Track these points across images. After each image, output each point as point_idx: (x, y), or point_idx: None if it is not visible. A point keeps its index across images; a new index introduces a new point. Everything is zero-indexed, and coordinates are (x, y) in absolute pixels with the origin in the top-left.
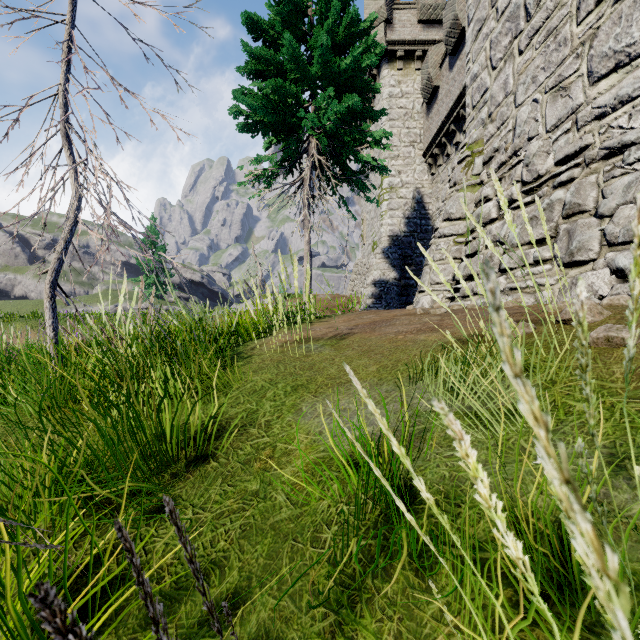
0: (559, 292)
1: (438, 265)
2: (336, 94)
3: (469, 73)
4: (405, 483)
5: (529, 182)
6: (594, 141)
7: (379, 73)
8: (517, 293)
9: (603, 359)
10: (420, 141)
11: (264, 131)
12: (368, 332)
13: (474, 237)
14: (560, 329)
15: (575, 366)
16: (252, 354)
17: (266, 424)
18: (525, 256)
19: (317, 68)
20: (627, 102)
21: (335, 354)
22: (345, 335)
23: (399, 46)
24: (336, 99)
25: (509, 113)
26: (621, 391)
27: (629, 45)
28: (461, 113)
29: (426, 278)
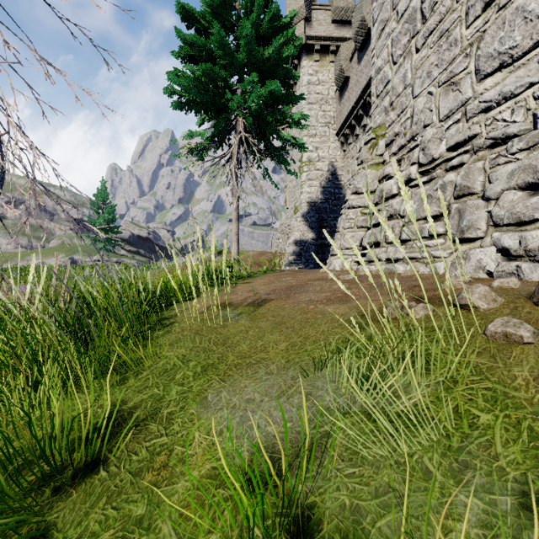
0: (451, 265)
1: (347, 232)
2: (261, 79)
3: (374, 66)
4: (302, 512)
5: (425, 164)
6: (481, 131)
7: (300, 63)
8: (415, 262)
9: (503, 357)
10: (334, 122)
11: (196, 109)
12: (283, 299)
13: (378, 209)
14: (457, 314)
15: (475, 363)
16: (174, 321)
17: (168, 417)
18: (421, 230)
19: (243, 56)
20: (510, 98)
21: (250, 325)
22: (262, 301)
23: (316, 41)
24: (261, 84)
25: (408, 103)
26: (526, 403)
27: (512, 47)
28: (367, 100)
29: (337, 243)
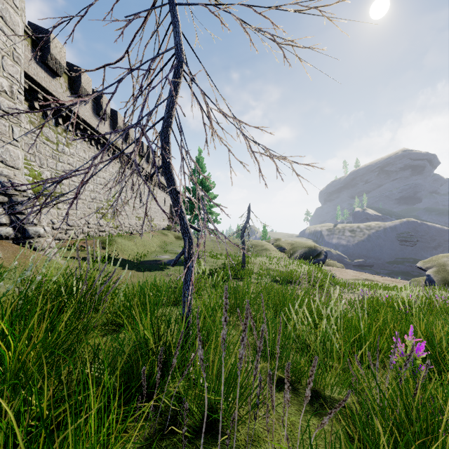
0: None
1: None
2: None
3: None
4: None
5: None
6: None
7: None
8: None
9: None
10: None
11: None
12: None
13: None
14: None
15: None
16: None
17: None
18: None
19: None
20: None
21: None
22: None
23: None
24: None
25: None
26: None
27: None
28: None
29: None
